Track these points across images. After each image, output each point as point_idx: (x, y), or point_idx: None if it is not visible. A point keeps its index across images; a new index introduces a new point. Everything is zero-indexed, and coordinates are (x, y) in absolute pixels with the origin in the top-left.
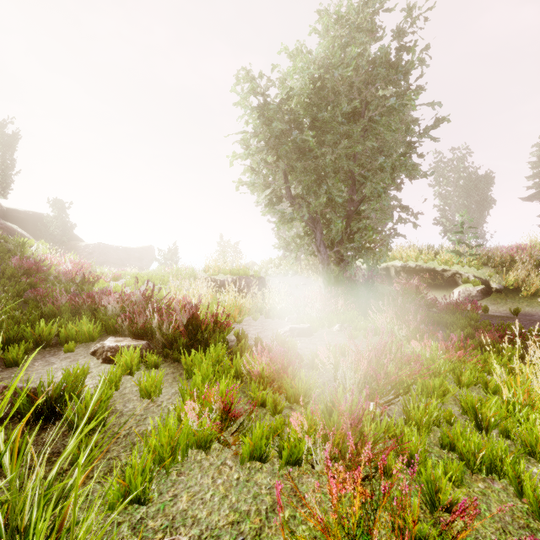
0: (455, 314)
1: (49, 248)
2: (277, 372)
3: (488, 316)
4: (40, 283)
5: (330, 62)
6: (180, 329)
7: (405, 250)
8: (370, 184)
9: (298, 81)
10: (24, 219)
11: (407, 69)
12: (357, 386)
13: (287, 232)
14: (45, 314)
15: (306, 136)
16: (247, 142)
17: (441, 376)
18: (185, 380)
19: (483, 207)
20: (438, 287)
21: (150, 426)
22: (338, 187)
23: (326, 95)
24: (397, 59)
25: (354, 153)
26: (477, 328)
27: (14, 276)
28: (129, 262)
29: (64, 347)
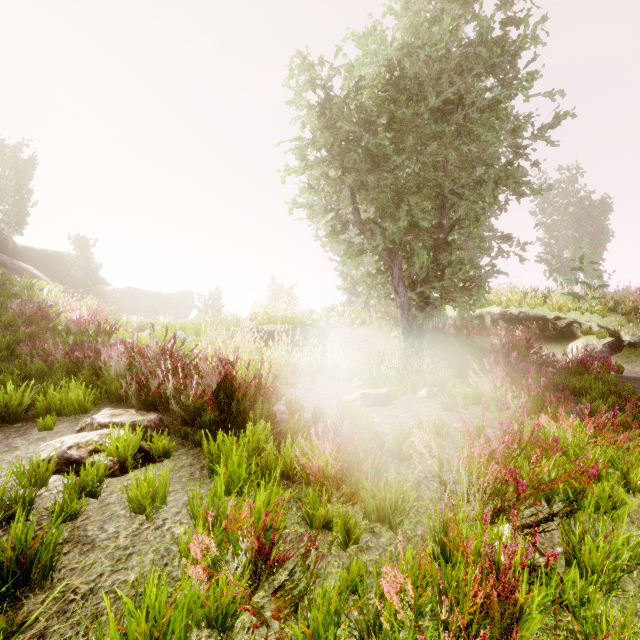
0: (581, 375)
1: (64, 292)
2: (348, 467)
3: (625, 379)
4: (43, 333)
5: (412, 42)
6: (205, 398)
7: (505, 292)
8: (466, 203)
9: (370, 67)
10: (41, 260)
11: (516, 50)
12: (481, 497)
13: (353, 272)
14: (33, 373)
15: (381, 139)
16: (304, 150)
17: (613, 480)
18: (207, 477)
19: (598, 241)
20: (548, 340)
21: (134, 573)
22: (424, 207)
23: (407, 86)
24: (503, 36)
25: (443, 165)
26: (620, 396)
27: (12, 324)
28: (164, 310)
29: (38, 423)
